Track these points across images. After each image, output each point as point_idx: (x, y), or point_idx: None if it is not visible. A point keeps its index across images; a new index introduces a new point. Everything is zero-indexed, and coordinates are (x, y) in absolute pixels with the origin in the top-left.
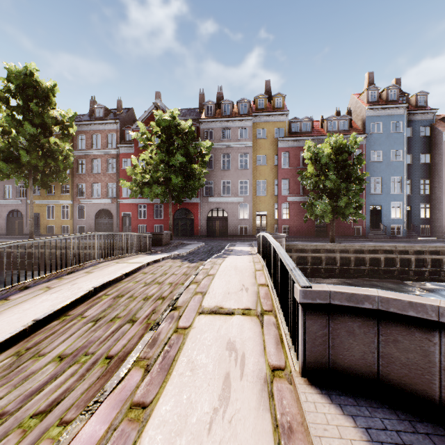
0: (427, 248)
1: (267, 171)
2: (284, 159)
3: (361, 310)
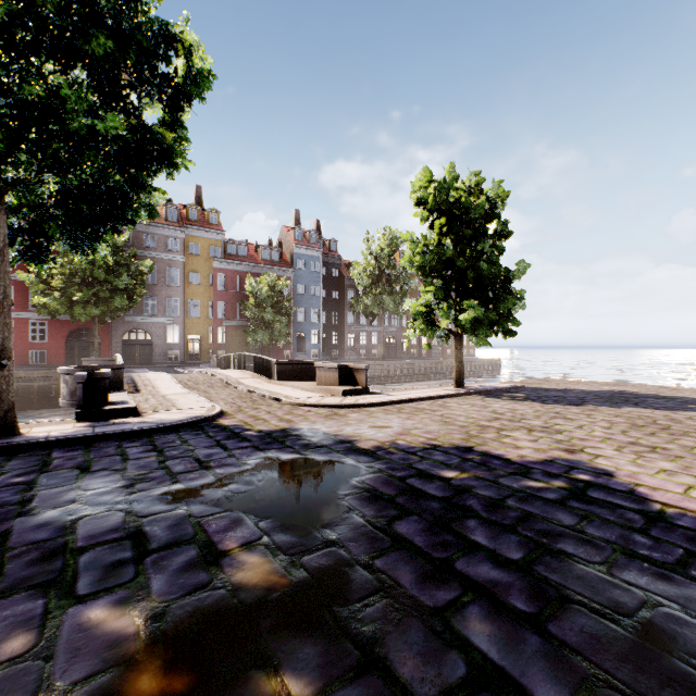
0: None
1: (201, 291)
2: (220, 280)
3: (288, 364)
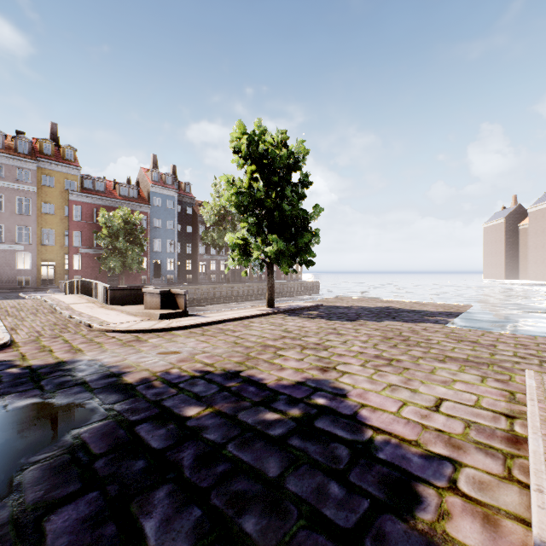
0: (181, 288)
1: (56, 221)
2: (76, 212)
3: (122, 290)
